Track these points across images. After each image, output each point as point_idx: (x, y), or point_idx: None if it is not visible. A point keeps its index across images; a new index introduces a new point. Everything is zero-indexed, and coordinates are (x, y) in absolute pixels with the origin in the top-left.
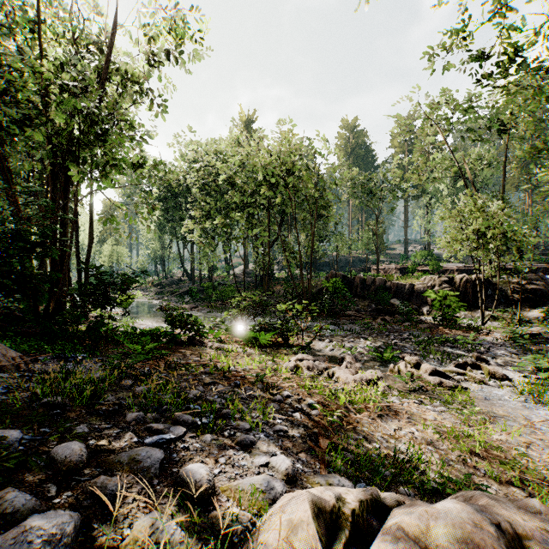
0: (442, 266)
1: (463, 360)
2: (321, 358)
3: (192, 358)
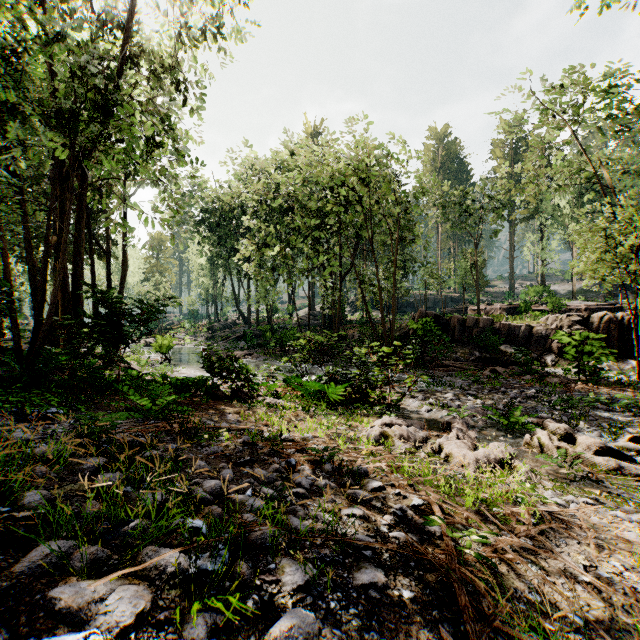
0: (565, 304)
1: (638, 431)
2: (415, 421)
3: (231, 419)
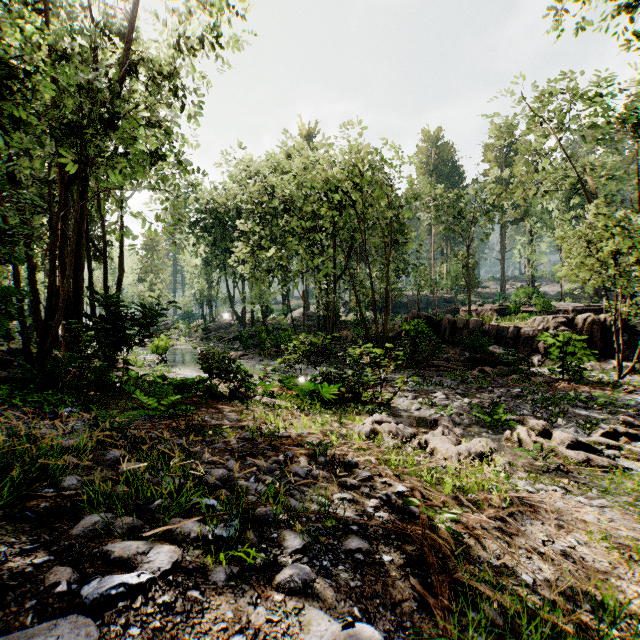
0: (553, 305)
1: (610, 427)
2: (405, 419)
3: (230, 417)
